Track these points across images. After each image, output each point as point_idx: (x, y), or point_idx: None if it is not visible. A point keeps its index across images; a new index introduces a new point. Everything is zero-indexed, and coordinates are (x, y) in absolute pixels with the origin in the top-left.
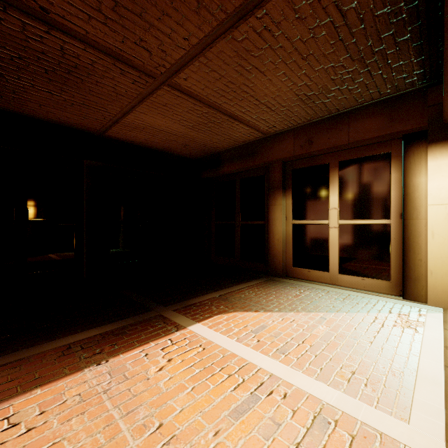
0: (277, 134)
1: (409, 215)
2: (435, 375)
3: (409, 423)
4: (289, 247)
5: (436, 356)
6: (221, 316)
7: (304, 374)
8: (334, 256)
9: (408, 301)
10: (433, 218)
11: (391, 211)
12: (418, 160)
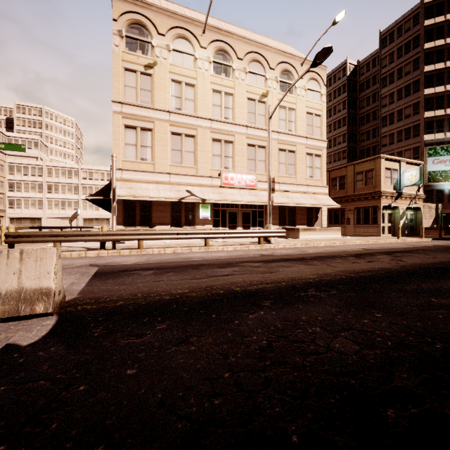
0: None
1: None
2: None
3: None
4: None
5: None
6: None
7: None
8: None
9: None
10: None
11: None
12: None
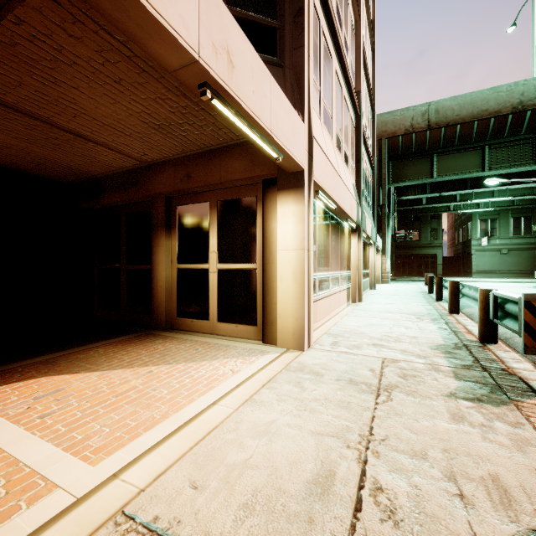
0: (158, 163)
1: (267, 259)
2: (190, 414)
3: (95, 466)
4: (174, 295)
5: (216, 395)
6: (14, 385)
7: (39, 437)
8: (214, 303)
9: (265, 345)
10: (281, 263)
11: (258, 255)
12: (273, 206)
